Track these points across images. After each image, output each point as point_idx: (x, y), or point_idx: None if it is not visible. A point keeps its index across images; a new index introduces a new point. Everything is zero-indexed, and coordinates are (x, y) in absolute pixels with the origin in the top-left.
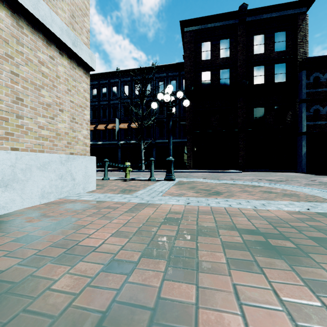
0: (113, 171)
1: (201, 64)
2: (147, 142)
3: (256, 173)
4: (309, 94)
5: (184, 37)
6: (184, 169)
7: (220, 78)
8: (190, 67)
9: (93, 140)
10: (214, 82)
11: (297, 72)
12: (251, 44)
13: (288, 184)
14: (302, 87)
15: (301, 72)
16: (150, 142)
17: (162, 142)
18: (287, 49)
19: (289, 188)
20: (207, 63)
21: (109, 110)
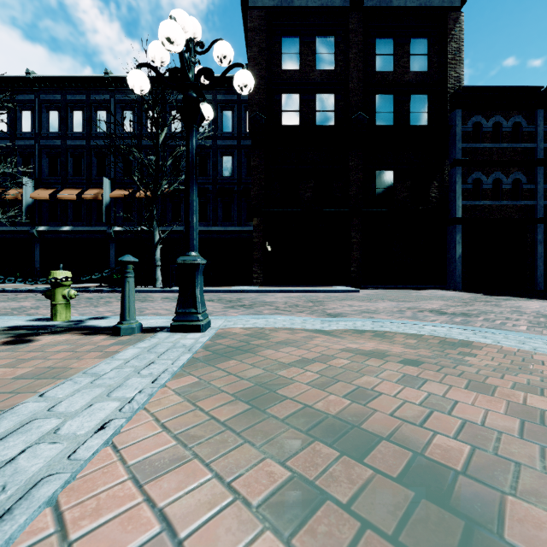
0: (84, 292)
1: (280, 78)
2: (174, 230)
3: (386, 293)
4: (467, 151)
5: (248, 17)
6: (248, 285)
7: (318, 109)
8: (260, 81)
9: (51, 222)
10: (305, 114)
11: (446, 113)
12: (371, 52)
13: (503, 327)
14: (455, 138)
15: (454, 112)
16: (180, 230)
17: (205, 231)
18: (431, 70)
19: None
20: (292, 76)
21: (87, 158)
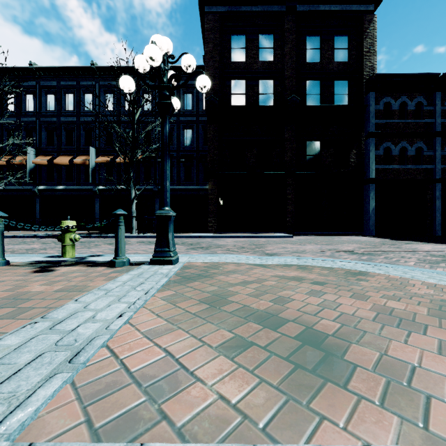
0: None
1: (230, 67)
2: (146, 188)
3: (314, 239)
4: (379, 126)
5: (205, 20)
6: (205, 232)
7: (260, 92)
8: (214, 70)
9: (48, 182)
10: (250, 97)
11: (362, 95)
12: (303, 47)
13: (397, 263)
14: (370, 115)
15: (368, 94)
16: (150, 188)
17: (170, 189)
18: (351, 61)
19: (430, 279)
20: (240, 66)
21: (77, 132)
